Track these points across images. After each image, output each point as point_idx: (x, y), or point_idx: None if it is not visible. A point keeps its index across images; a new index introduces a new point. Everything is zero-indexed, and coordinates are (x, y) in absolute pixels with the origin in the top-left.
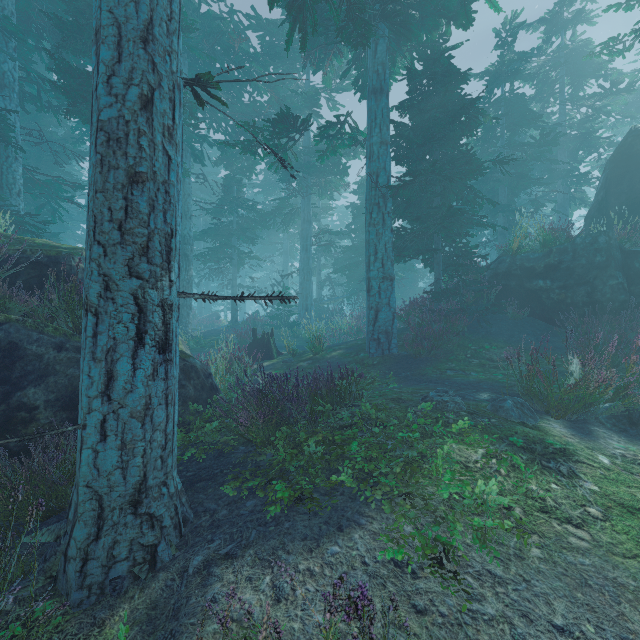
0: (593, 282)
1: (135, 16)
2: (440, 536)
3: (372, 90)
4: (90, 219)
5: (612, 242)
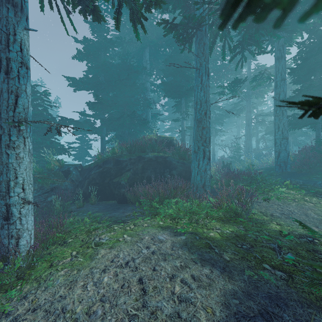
0: None
1: (203, 98)
2: (267, 197)
3: (276, 58)
4: (195, 136)
5: None
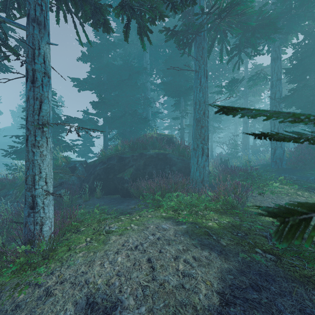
0: None
1: (202, 99)
2: (262, 191)
3: (272, 59)
4: (194, 134)
5: None
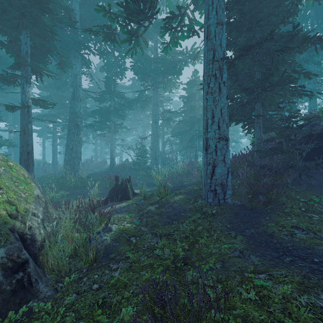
0: None
1: None
2: None
3: None
4: None
5: None
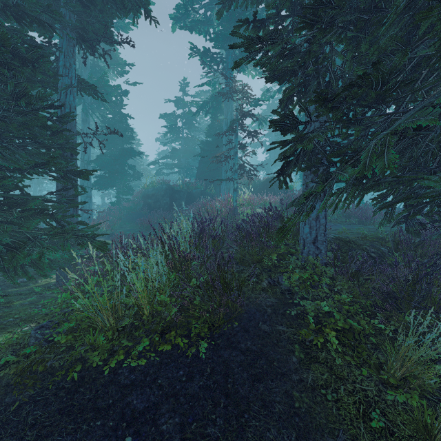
0: (160, 201)
1: None
2: None
3: (82, 120)
4: None
5: (168, 188)
